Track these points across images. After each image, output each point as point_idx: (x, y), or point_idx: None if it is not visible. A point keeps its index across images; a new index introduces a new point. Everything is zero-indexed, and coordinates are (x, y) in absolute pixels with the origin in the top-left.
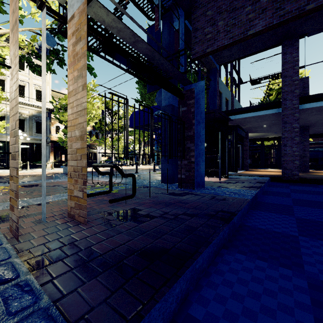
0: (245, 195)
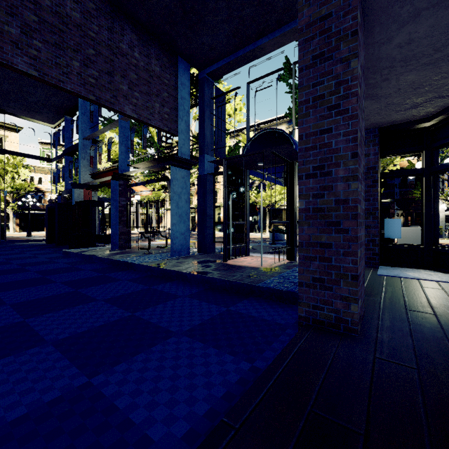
0: (126, 259)
